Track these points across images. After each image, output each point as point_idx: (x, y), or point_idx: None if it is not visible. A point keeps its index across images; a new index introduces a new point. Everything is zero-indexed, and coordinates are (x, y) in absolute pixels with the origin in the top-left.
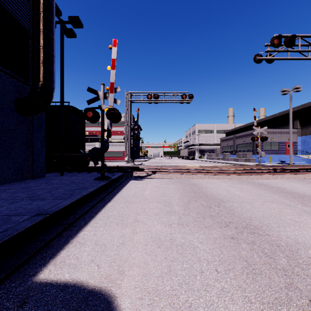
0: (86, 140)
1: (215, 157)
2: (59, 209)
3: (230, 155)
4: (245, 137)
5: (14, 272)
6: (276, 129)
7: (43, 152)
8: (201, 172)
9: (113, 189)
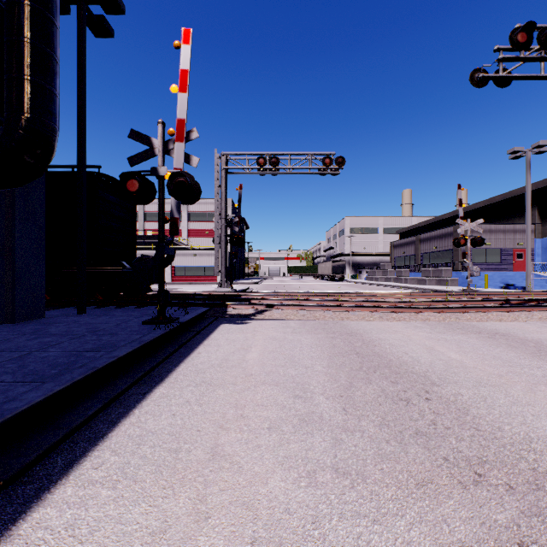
0: (148, 245)
1: (381, 276)
2: None
3: (410, 272)
4: (437, 239)
5: None
6: (495, 225)
7: (40, 266)
8: (364, 307)
9: (178, 346)
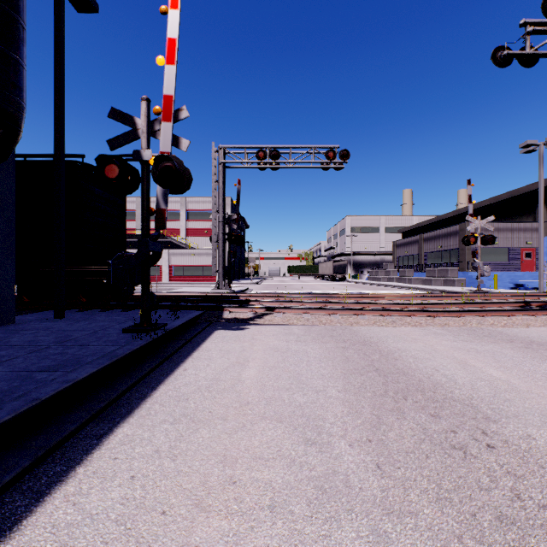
0: None
1: (383, 276)
2: None
3: (413, 272)
4: (442, 238)
5: None
6: (503, 223)
7: (9, 264)
8: (374, 310)
9: (161, 360)
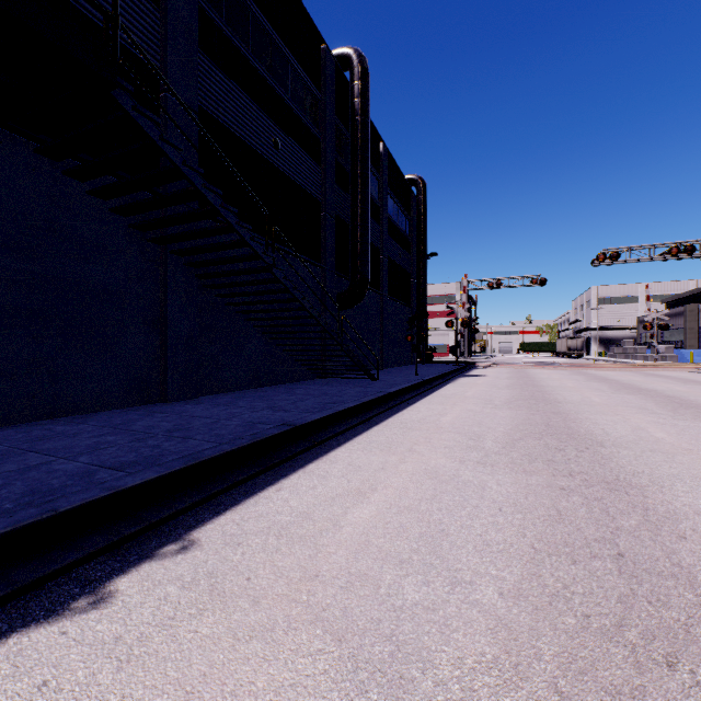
0: None
1: (619, 353)
2: (457, 368)
3: (646, 349)
4: (673, 317)
5: (460, 374)
6: None
7: None
8: (539, 365)
9: (468, 369)
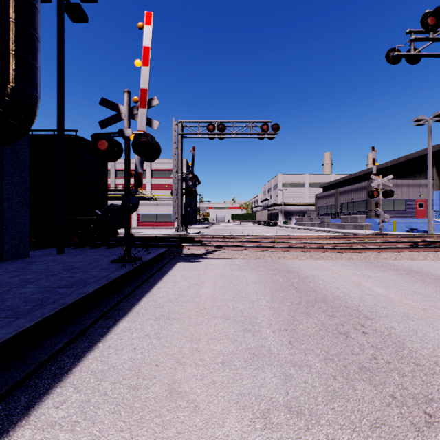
0: (119, 197)
1: (307, 222)
2: None
3: (331, 219)
4: (353, 192)
5: None
6: (401, 180)
7: (25, 213)
8: (297, 248)
9: (141, 282)
